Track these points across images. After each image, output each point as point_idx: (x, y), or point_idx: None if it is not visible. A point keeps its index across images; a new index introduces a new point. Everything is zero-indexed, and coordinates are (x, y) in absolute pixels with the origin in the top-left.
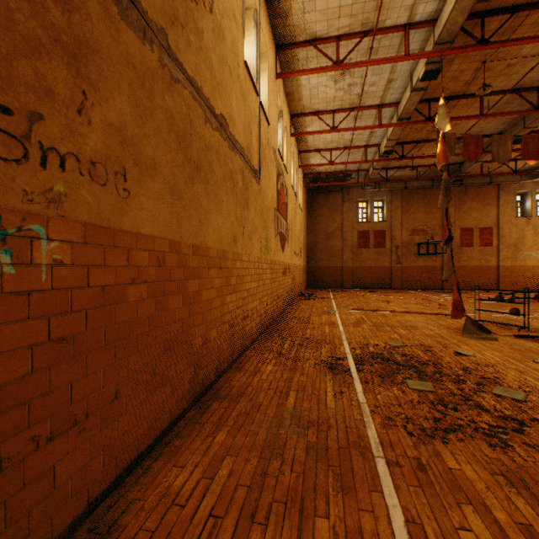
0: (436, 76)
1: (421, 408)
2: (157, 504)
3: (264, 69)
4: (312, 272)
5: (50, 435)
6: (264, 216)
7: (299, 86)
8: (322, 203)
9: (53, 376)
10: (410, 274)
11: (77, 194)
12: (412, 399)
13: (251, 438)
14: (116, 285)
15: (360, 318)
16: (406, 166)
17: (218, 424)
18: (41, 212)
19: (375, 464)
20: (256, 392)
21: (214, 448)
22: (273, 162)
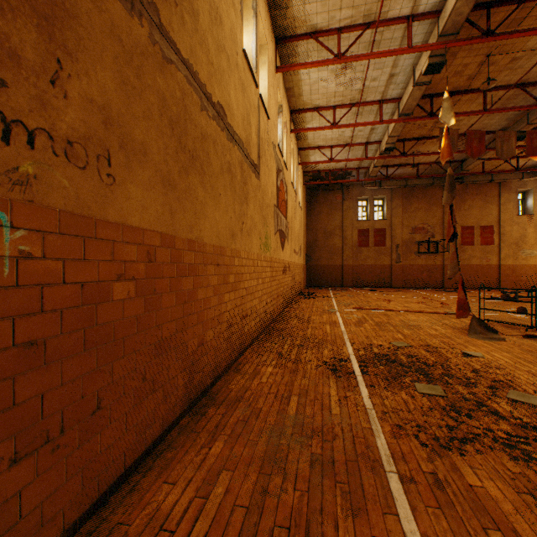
0: (440, 69)
1: (433, 415)
2: (144, 529)
3: (264, 61)
4: (311, 271)
5: (14, 456)
6: (263, 213)
7: (299, 81)
8: (321, 201)
9: (19, 387)
10: (410, 272)
11: (50, 177)
12: (422, 405)
13: (250, 449)
14: (98, 282)
15: (362, 317)
16: (407, 163)
17: (214, 432)
18: (3, 195)
19: (387, 480)
20: (255, 397)
21: (209, 461)
22: (273, 158)
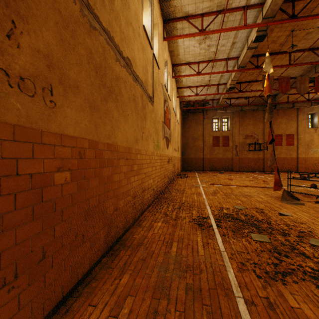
0: (263, 39)
1: (263, 255)
2: None
3: (156, 34)
4: (185, 161)
5: None
6: (155, 126)
7: (177, 46)
8: (191, 119)
9: None
10: (244, 162)
11: (6, 102)
12: (256, 248)
13: (146, 280)
14: (43, 173)
15: (216, 190)
16: (242, 97)
17: (123, 268)
18: None
19: (236, 303)
20: (150, 243)
21: (119, 289)
22: (161, 93)
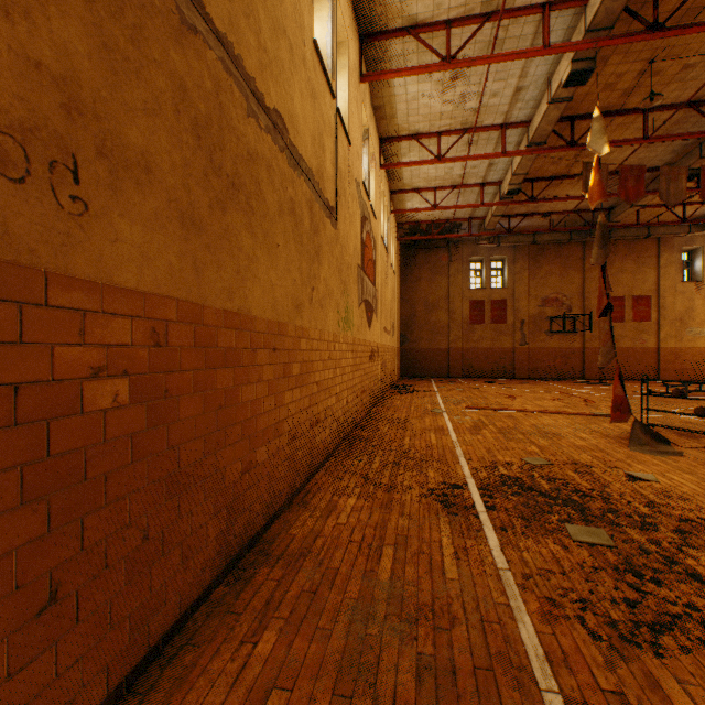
0: (586, 79)
1: (600, 580)
2: None
3: (344, 65)
4: (407, 356)
5: None
6: (342, 276)
7: (392, 96)
8: (421, 263)
9: None
10: (540, 358)
11: None
12: (581, 562)
13: (319, 646)
14: (53, 382)
15: (479, 421)
16: (535, 212)
17: (264, 614)
18: None
19: None
20: (329, 549)
21: (252, 670)
22: (356, 200)
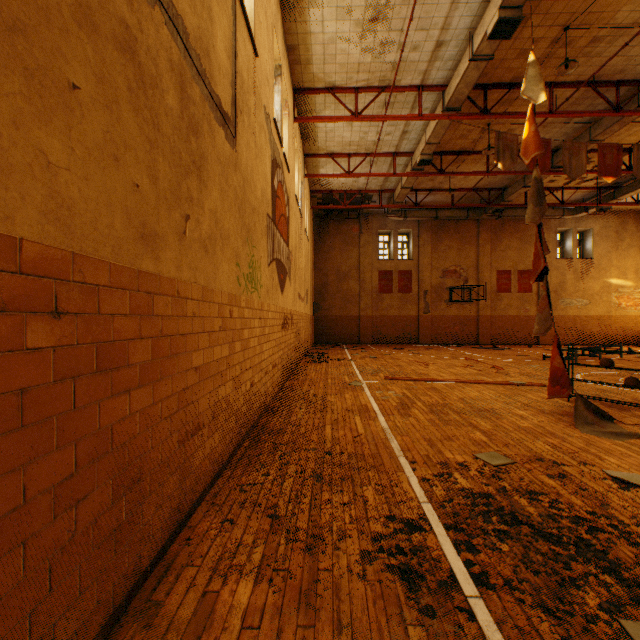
0: (512, 31)
1: None
2: None
3: None
4: (320, 323)
5: None
6: (245, 218)
7: (307, 34)
8: (333, 233)
9: None
10: (441, 325)
11: None
12: None
13: None
14: None
15: (404, 396)
16: (440, 188)
17: None
18: None
19: None
20: None
21: None
22: (265, 134)
